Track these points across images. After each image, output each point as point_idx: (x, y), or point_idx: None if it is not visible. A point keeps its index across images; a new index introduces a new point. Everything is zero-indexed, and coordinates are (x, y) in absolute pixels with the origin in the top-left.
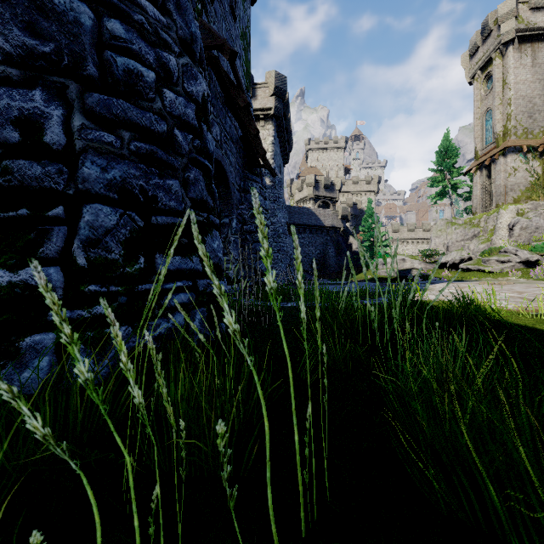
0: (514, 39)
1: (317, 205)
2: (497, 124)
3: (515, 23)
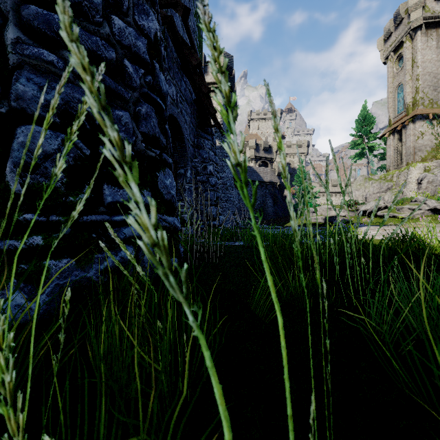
0: (422, 25)
1: (258, 164)
2: (407, 96)
3: (423, 12)
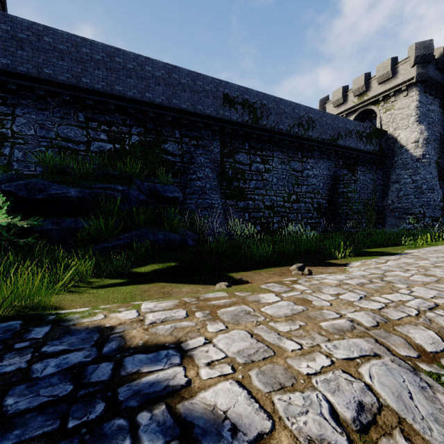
0: None
1: None
2: None
3: None
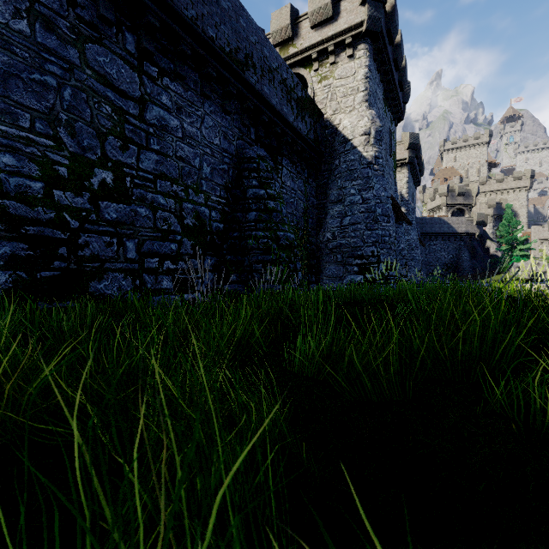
0: None
1: (450, 212)
2: None
3: None
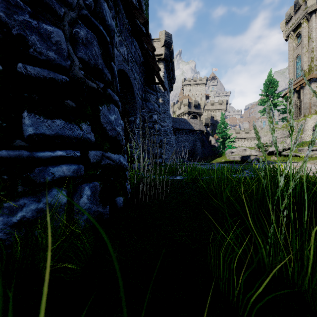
0: (316, 10)
1: (190, 117)
2: (304, 64)
3: None
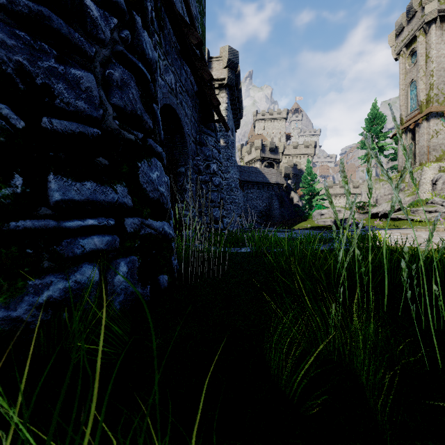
0: (436, 18)
1: (263, 165)
2: (421, 93)
3: (437, 4)
